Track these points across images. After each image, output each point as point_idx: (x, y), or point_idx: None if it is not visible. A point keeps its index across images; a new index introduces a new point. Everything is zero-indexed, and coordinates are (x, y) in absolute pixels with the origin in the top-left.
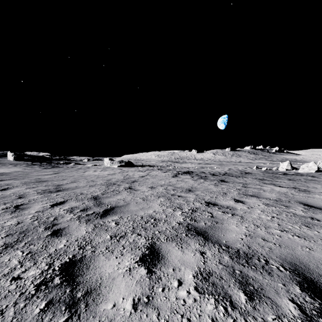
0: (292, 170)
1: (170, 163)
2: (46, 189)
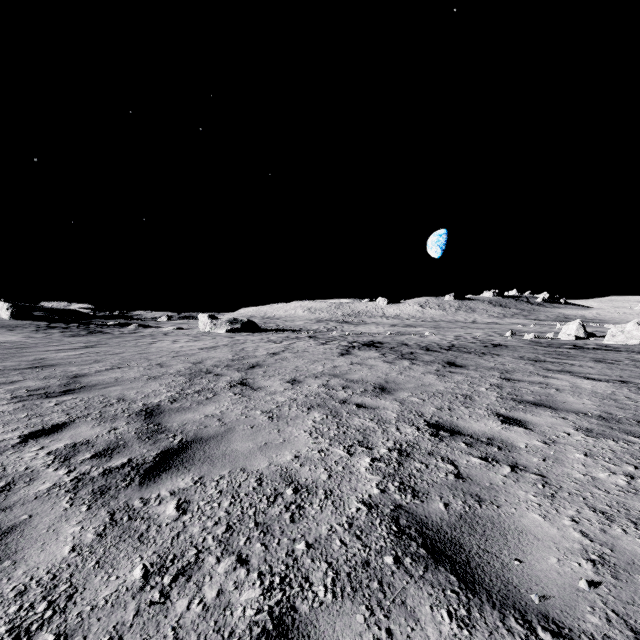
0: (587, 339)
1: (334, 325)
2: (39, 387)
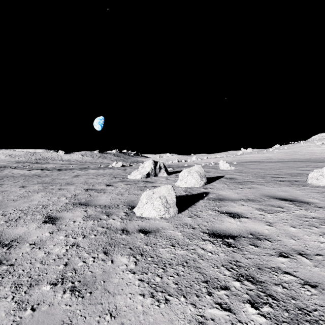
0: None
1: (29, 164)
2: None
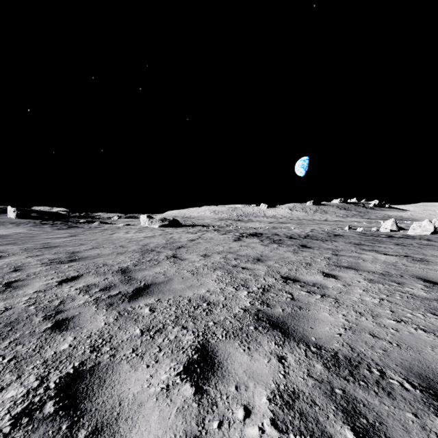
0: (398, 231)
1: (231, 222)
2: (54, 258)
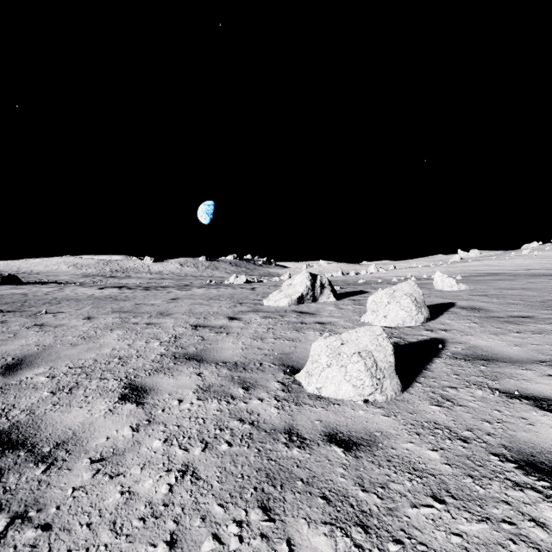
0: None
1: (101, 279)
2: None
